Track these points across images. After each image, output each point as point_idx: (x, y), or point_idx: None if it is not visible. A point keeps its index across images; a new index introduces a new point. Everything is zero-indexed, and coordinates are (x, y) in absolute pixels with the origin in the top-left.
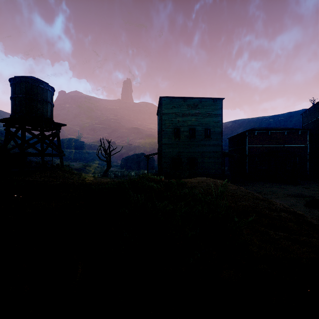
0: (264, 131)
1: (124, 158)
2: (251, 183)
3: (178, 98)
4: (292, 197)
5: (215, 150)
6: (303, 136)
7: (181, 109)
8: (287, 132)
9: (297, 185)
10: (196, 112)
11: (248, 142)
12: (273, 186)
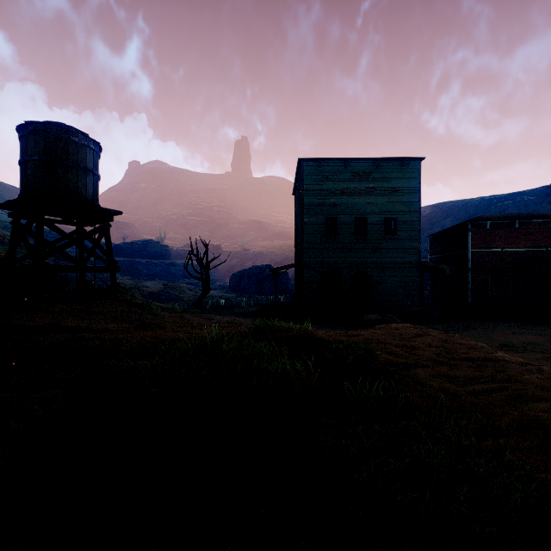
0: (506, 221)
1: (236, 274)
2: (480, 324)
3: (334, 161)
4: None
5: (405, 258)
6: None
7: (339, 182)
8: None
9: None
10: (368, 187)
11: (473, 244)
12: (529, 331)
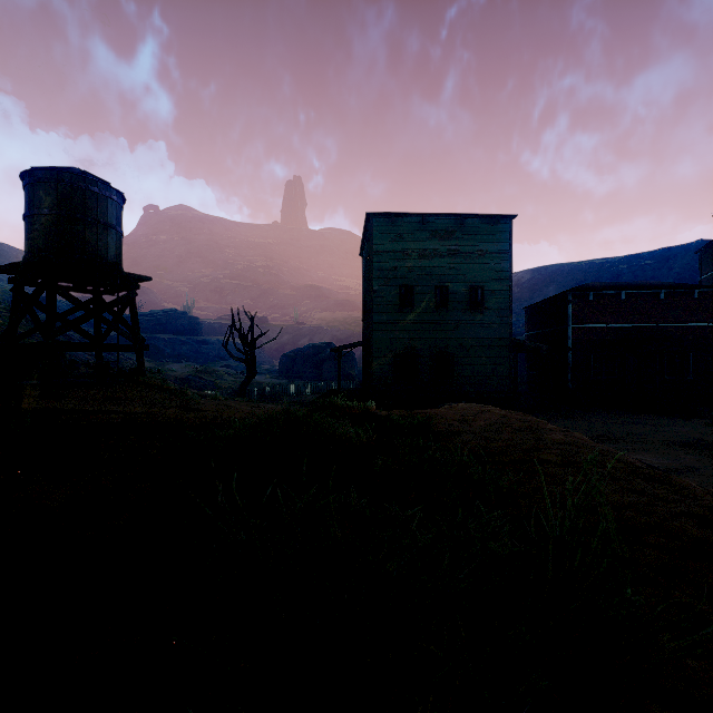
0: (612, 291)
1: (288, 355)
2: (580, 413)
3: (410, 216)
4: (684, 447)
5: (494, 335)
6: (705, 302)
7: (415, 242)
8: (665, 294)
9: (692, 419)
10: (450, 249)
11: (574, 318)
12: (633, 420)
